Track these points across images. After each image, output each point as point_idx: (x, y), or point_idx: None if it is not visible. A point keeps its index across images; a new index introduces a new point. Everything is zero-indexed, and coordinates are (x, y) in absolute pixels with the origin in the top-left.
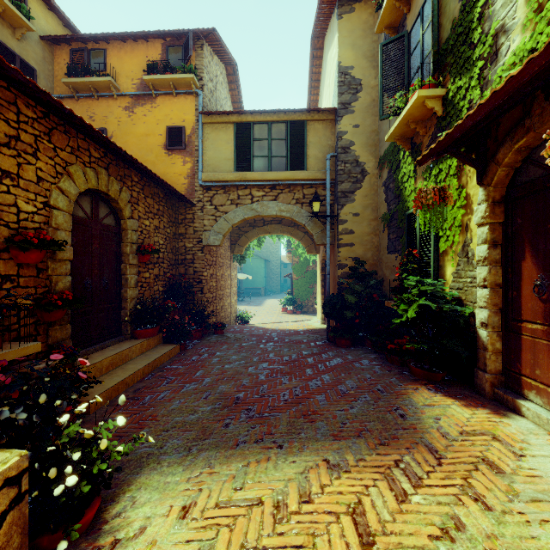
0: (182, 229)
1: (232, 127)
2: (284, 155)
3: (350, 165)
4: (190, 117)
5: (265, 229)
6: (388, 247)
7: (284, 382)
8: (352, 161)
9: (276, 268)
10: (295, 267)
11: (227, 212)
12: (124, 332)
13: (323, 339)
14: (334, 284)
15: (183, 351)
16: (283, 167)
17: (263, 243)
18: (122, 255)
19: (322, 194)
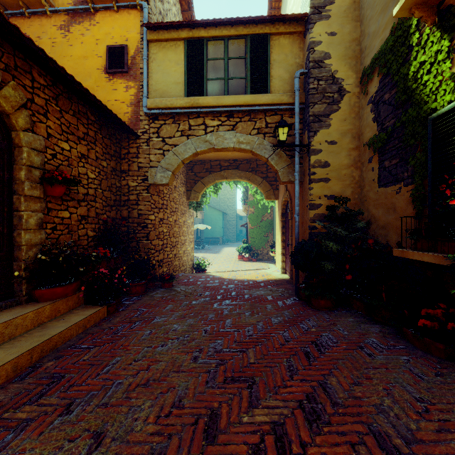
0: (125, 165)
1: (182, 45)
2: (244, 77)
3: (324, 82)
4: (134, 35)
5: (222, 174)
6: (381, 178)
7: (252, 402)
8: (327, 78)
9: (232, 220)
10: (250, 217)
11: (176, 145)
12: (16, 292)
13: (291, 296)
14: (303, 229)
15: (112, 314)
16: (242, 90)
17: (221, 198)
18: (14, 183)
19: (288, 122)
